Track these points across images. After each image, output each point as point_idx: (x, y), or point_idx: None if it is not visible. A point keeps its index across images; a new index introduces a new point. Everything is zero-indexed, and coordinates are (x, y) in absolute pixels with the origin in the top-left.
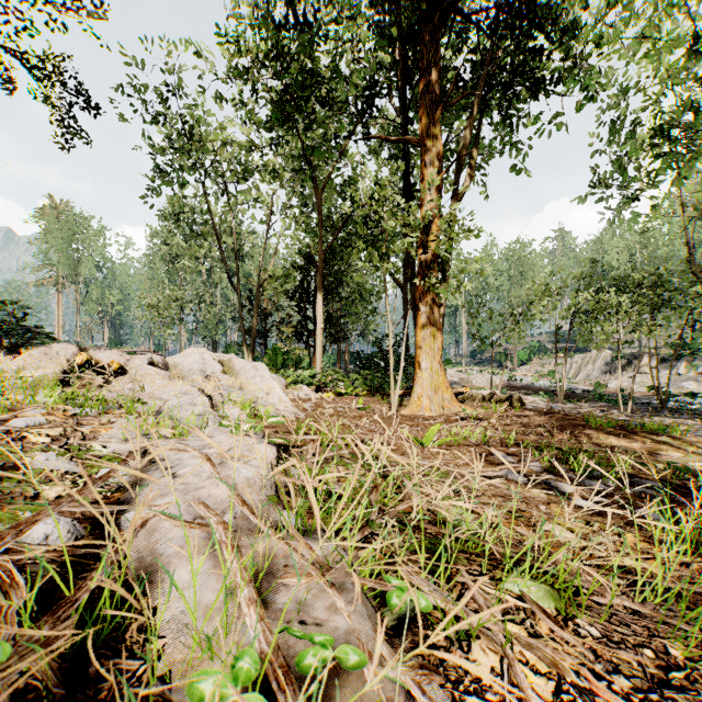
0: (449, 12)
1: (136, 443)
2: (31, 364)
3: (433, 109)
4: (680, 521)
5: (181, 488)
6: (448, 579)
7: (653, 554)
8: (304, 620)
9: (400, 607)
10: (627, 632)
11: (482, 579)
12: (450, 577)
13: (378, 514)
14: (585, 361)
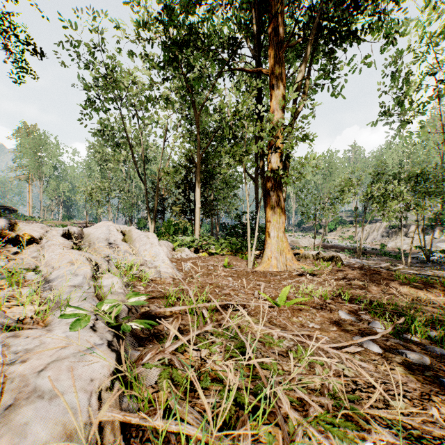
0: None
1: None
2: None
3: (279, 47)
4: None
5: None
6: None
7: None
8: None
9: None
10: None
11: None
12: None
13: None
14: (372, 229)
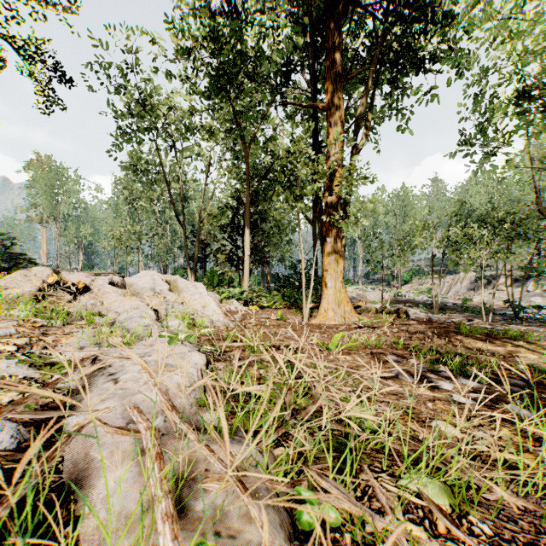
0: (349, 3)
1: (89, 351)
2: (12, 284)
3: (337, 81)
4: (543, 415)
5: (120, 393)
6: (353, 477)
7: (526, 447)
8: (219, 530)
9: (311, 523)
10: (516, 528)
11: (400, 527)
12: (354, 475)
13: (292, 415)
14: (454, 281)
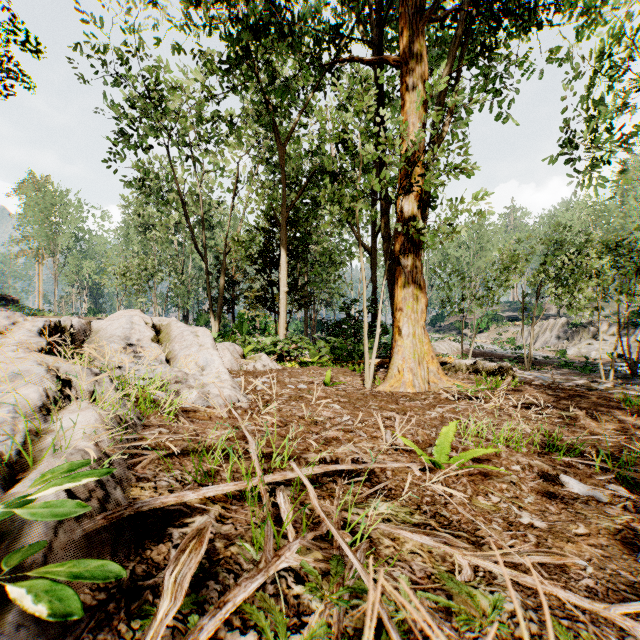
0: None
1: None
2: None
3: (416, 20)
4: None
5: None
6: None
7: None
8: None
9: None
10: None
11: None
12: None
13: None
14: (542, 328)
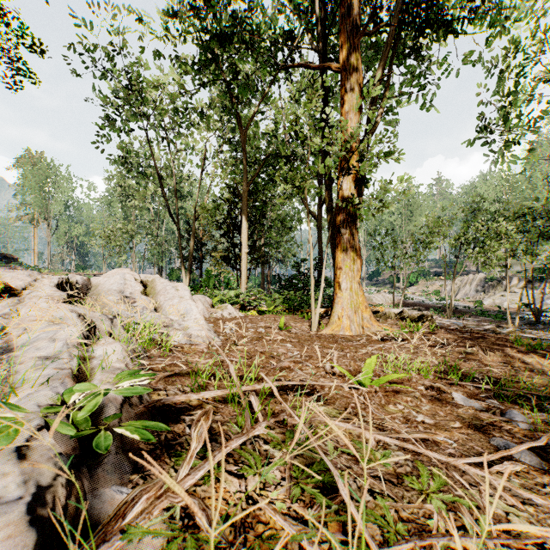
0: None
1: None
2: None
3: (353, 35)
4: None
5: None
6: None
7: None
8: None
9: None
10: None
11: None
12: None
13: None
14: (463, 282)
